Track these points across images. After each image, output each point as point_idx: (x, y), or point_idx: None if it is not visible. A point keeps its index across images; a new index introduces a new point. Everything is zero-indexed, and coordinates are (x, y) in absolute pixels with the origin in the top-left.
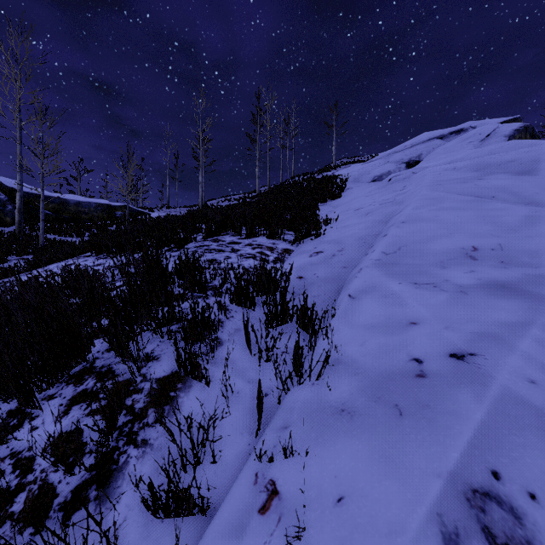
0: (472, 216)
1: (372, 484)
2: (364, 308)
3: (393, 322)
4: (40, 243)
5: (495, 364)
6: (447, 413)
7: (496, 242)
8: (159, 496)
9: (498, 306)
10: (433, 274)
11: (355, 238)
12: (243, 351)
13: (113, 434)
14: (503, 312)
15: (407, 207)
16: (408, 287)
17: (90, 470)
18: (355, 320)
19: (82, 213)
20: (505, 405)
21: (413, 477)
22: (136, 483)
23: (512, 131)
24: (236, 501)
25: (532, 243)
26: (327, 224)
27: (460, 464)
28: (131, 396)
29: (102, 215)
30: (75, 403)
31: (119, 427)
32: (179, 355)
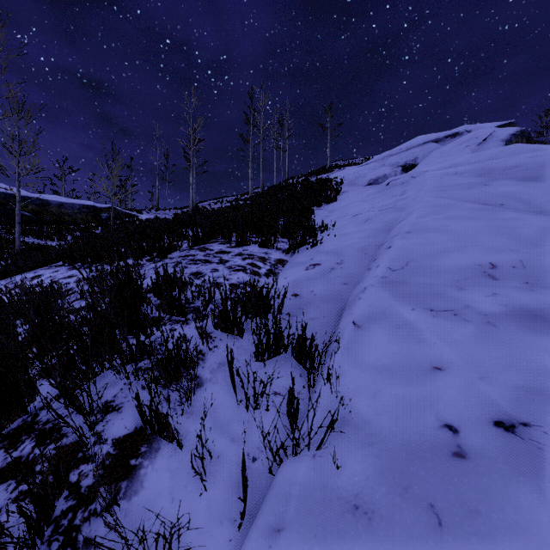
0: (484, 227)
1: None
2: (372, 342)
3: (412, 364)
4: (16, 247)
5: None
6: (509, 529)
7: (516, 258)
8: None
9: (538, 345)
10: (450, 297)
11: (355, 248)
12: (228, 394)
13: (45, 532)
14: (547, 354)
15: (411, 215)
16: (423, 315)
17: None
18: (363, 359)
19: (64, 215)
20: None
21: None
22: None
23: (508, 135)
24: None
25: None
26: (323, 231)
27: None
28: (78, 467)
29: (87, 217)
30: (1, 480)
31: (55, 520)
32: (142, 411)
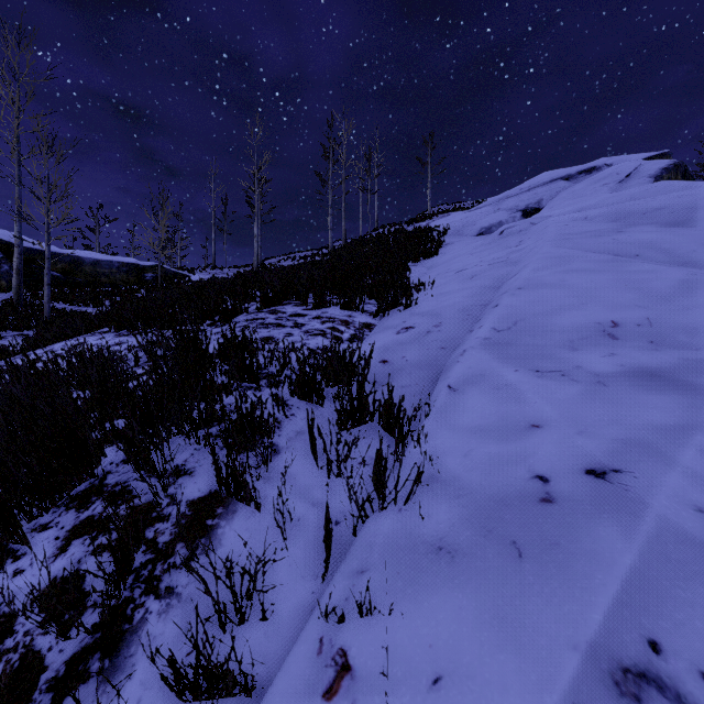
0: (610, 281)
1: (481, 659)
2: (468, 404)
3: (508, 424)
4: (45, 314)
5: (648, 484)
6: (584, 555)
7: (642, 315)
8: (185, 674)
9: (649, 402)
10: (561, 358)
11: (457, 308)
12: (307, 462)
13: (127, 580)
14: (656, 410)
15: (524, 268)
16: (527, 376)
17: (93, 631)
18: (457, 421)
19: (101, 275)
20: (664, 544)
21: (539, 649)
22: (152, 656)
23: (659, 170)
24: (292, 679)
25: (691, 316)
26: (420, 290)
27: (604, 631)
28: (153, 525)
29: (127, 277)
30: (76, 535)
31: (135, 570)
32: (219, 469)
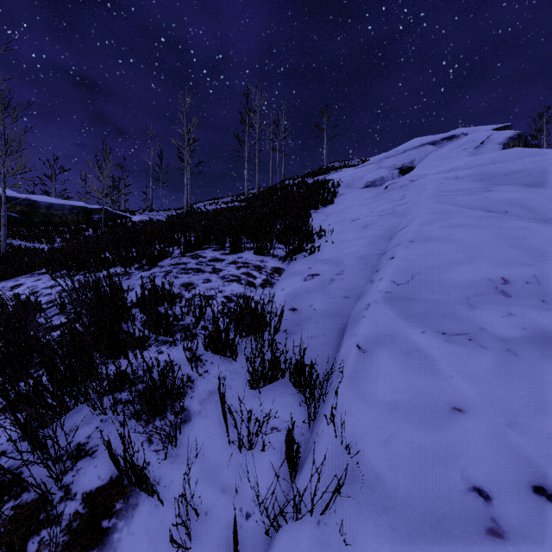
0: (491, 237)
1: None
2: (380, 372)
3: (427, 403)
4: (1, 250)
5: None
6: None
7: (529, 272)
8: None
9: None
10: (463, 318)
11: (355, 257)
12: (219, 430)
13: None
14: None
15: (413, 222)
16: (435, 339)
17: None
18: (371, 392)
19: (54, 216)
20: None
21: None
22: None
23: (506, 139)
24: None
25: None
26: (321, 237)
27: None
28: (39, 533)
29: (77, 218)
30: None
31: None
32: (117, 461)
